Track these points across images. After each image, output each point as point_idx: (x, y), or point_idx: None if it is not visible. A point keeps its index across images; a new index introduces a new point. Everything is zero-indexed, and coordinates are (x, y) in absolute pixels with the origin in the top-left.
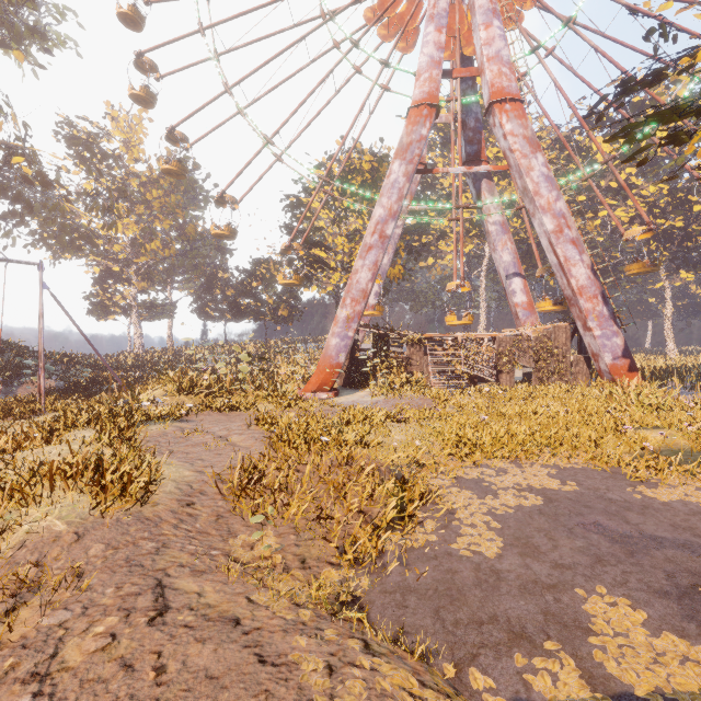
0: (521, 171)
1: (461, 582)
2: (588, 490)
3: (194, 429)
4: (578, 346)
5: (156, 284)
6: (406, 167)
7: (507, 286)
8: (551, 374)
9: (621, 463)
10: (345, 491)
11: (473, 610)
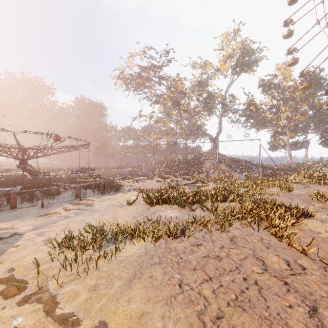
0: None
1: None
2: None
3: (306, 187)
4: None
5: (298, 133)
6: None
7: None
8: None
9: None
10: None
11: None
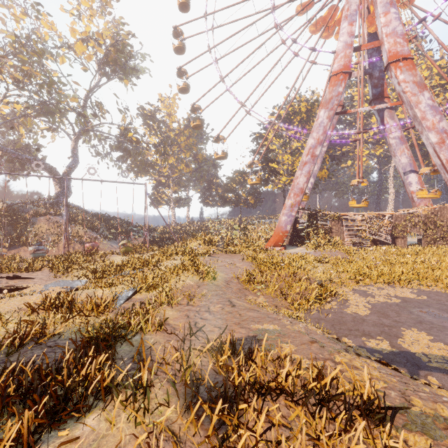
0: (411, 105)
1: (345, 320)
2: (433, 300)
3: (218, 260)
4: None
5: (181, 187)
6: (329, 112)
7: (405, 179)
8: (437, 239)
9: None
10: (293, 285)
11: (348, 327)
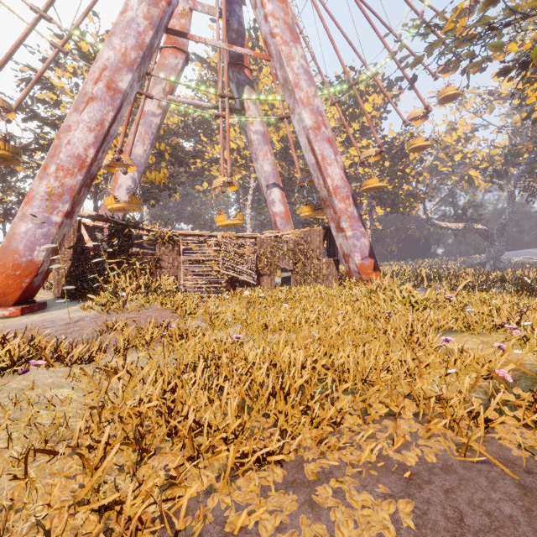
0: (282, 58)
1: None
2: None
3: None
4: (328, 250)
5: None
6: (149, 7)
7: (268, 196)
8: (307, 276)
9: (521, 442)
10: None
11: None
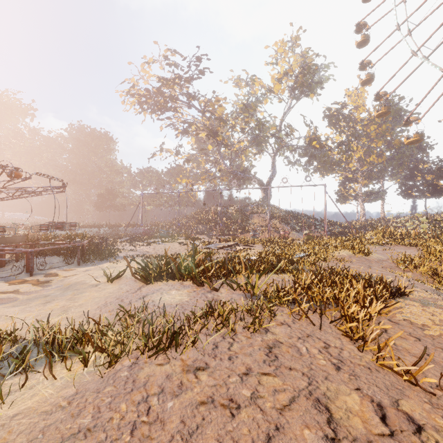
0: None
1: None
2: None
3: (387, 249)
4: None
5: (372, 180)
6: None
7: None
8: None
9: None
10: None
11: None
